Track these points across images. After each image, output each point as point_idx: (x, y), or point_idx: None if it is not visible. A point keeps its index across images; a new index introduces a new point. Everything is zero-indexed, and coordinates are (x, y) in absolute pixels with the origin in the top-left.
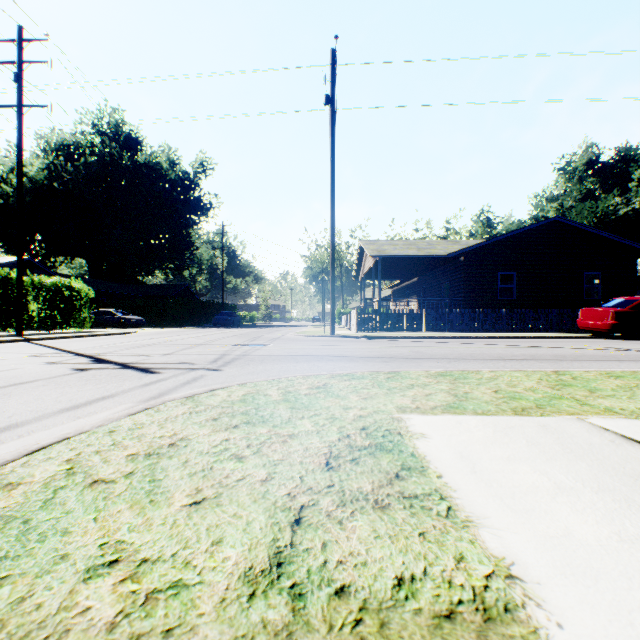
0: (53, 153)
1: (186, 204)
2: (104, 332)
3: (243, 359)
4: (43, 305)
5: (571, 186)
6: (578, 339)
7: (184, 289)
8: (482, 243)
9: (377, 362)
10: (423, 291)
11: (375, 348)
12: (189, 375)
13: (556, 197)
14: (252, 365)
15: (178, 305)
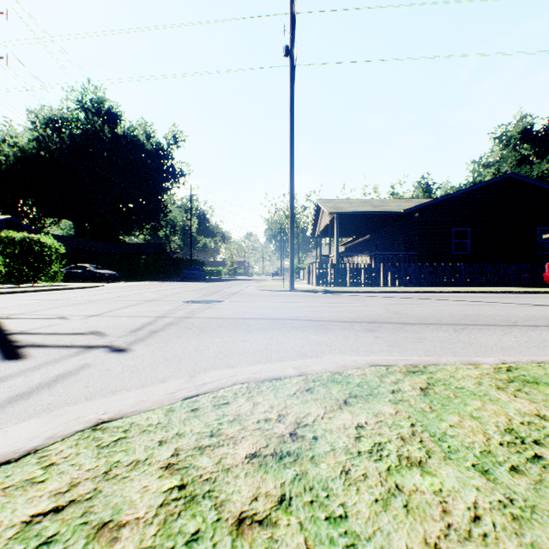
0: (42, 126)
1: (160, 171)
2: (70, 286)
3: (179, 325)
4: (10, 260)
5: (506, 153)
6: (548, 294)
7: (158, 247)
8: (437, 199)
9: (359, 331)
10: (375, 247)
11: (343, 306)
12: (61, 366)
13: (493, 163)
14: (183, 338)
15: (150, 261)
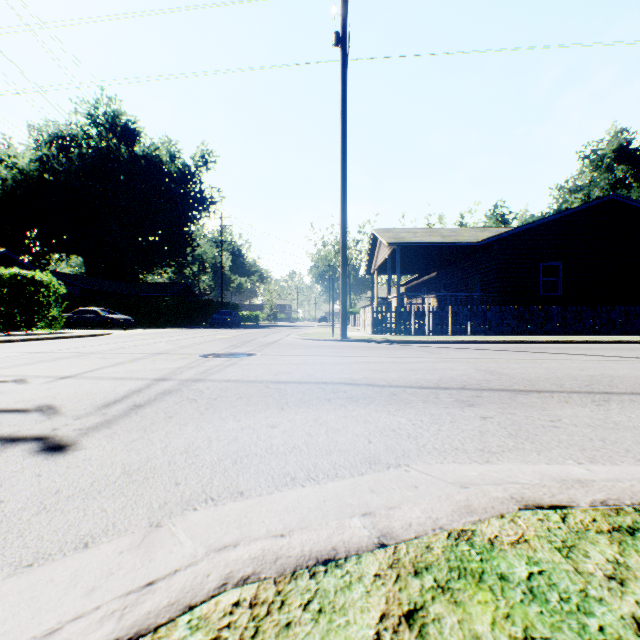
0: (47, 145)
1: (186, 198)
2: (69, 334)
3: (179, 394)
4: None
5: (598, 175)
6: None
7: (184, 287)
8: (522, 227)
9: (451, 406)
10: (443, 287)
11: (414, 362)
12: None
13: (581, 187)
14: (175, 421)
15: (172, 303)
